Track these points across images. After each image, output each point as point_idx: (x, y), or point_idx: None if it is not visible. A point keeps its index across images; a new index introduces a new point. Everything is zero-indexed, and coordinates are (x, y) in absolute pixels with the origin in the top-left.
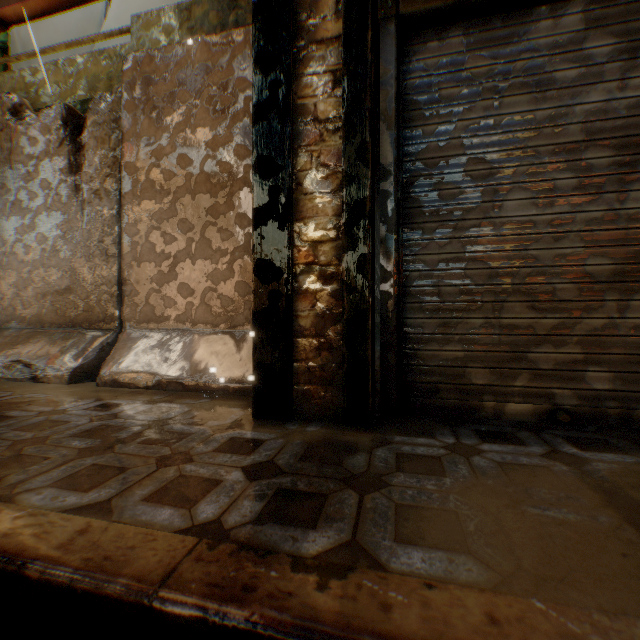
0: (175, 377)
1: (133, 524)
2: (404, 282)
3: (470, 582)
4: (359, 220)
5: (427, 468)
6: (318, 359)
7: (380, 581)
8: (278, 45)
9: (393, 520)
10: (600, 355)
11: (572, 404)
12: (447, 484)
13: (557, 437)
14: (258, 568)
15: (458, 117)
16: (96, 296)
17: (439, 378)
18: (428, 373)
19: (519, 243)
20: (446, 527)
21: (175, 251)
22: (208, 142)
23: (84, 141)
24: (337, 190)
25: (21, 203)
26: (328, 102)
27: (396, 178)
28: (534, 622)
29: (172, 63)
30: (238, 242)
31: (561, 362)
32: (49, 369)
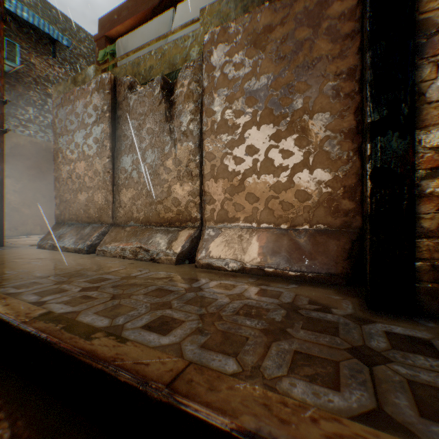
0: (256, 264)
1: None
2: None
3: None
4: None
5: None
6: None
7: None
8: None
9: None
10: None
11: None
12: None
13: None
14: None
15: None
16: (184, 204)
17: None
18: None
19: None
20: None
21: (243, 169)
22: (271, 84)
23: (174, 99)
24: None
25: (134, 145)
26: None
27: None
28: None
29: (241, 31)
30: (297, 159)
31: None
32: (161, 254)
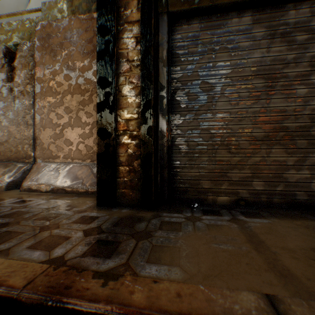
0: (61, 186)
1: (18, 260)
2: (172, 139)
3: (174, 279)
4: (148, 109)
5: (173, 228)
6: (129, 177)
7: (133, 281)
8: (109, 23)
9: (149, 252)
10: (259, 174)
11: (247, 196)
12: (180, 235)
13: (238, 212)
14: (75, 278)
15: (196, 62)
16: (21, 145)
17: (188, 185)
18: (183, 183)
19: (224, 122)
20: (172, 255)
21: (63, 123)
22: (80, 68)
23: (15, 65)
24: (138, 95)
25: None
26: (133, 52)
27: (167, 90)
28: (197, 295)
29: (61, 28)
30: (95, 119)
31: (242, 177)
32: None
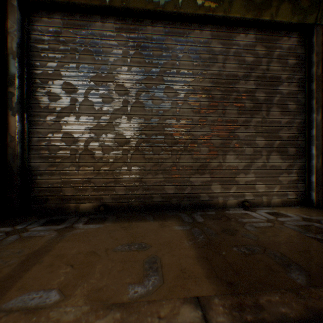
0: None
1: None
2: (30, 143)
3: None
4: None
5: None
6: None
7: None
8: None
9: None
10: (121, 179)
11: (110, 202)
12: None
13: (87, 218)
14: None
15: (59, 60)
16: None
17: (49, 193)
18: (43, 191)
19: (88, 126)
20: None
21: None
22: None
23: None
24: None
25: None
26: None
27: (18, 86)
28: None
29: None
30: None
31: (106, 182)
32: None
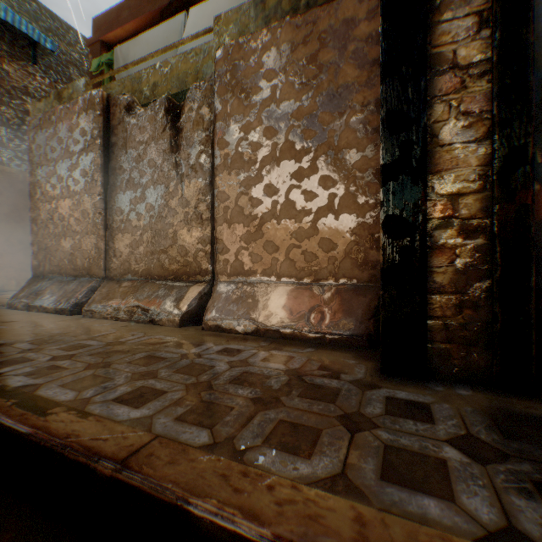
0: (272, 325)
1: (409, 518)
2: None
3: None
4: (516, 168)
5: None
6: (457, 317)
7: None
8: None
9: None
10: None
11: None
12: None
13: None
14: None
15: None
16: (192, 253)
17: None
18: None
19: None
20: None
21: (261, 213)
22: (293, 113)
23: (181, 125)
24: (482, 138)
25: (133, 180)
26: (470, 46)
27: None
28: None
29: (258, 48)
30: (322, 202)
31: None
32: (162, 314)
